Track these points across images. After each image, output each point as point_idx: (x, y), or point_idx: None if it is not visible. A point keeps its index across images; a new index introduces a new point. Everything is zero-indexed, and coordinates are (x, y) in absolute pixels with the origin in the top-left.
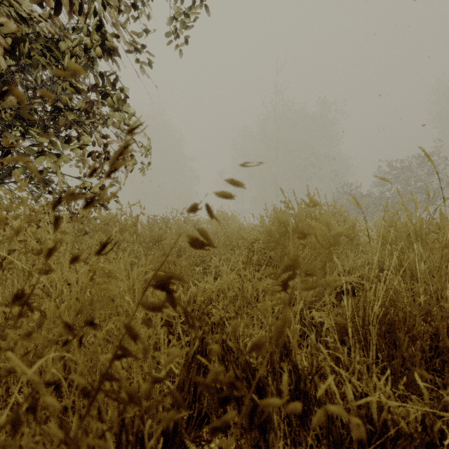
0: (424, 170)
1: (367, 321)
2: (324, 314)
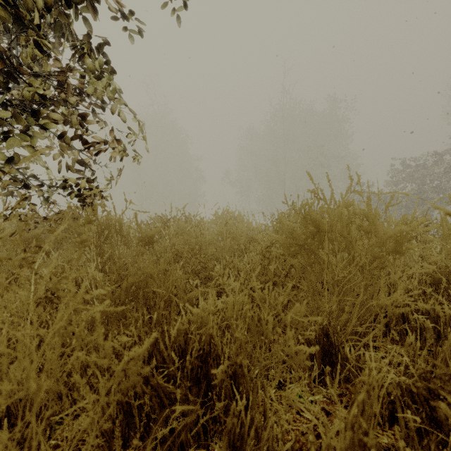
0: (440, 168)
1: None
2: (450, 413)
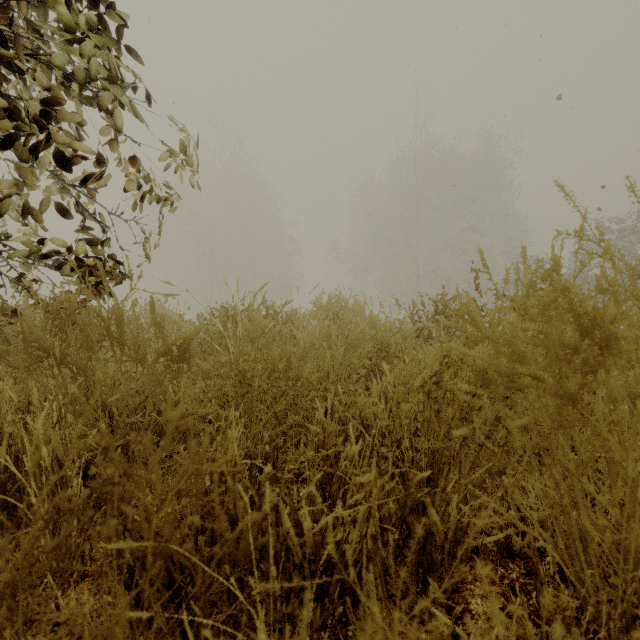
0: None
1: None
2: None
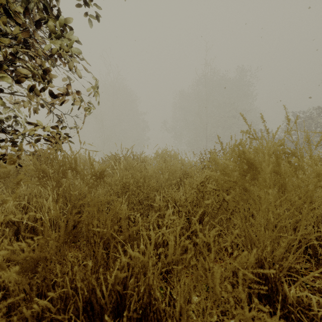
0: None
1: None
2: None
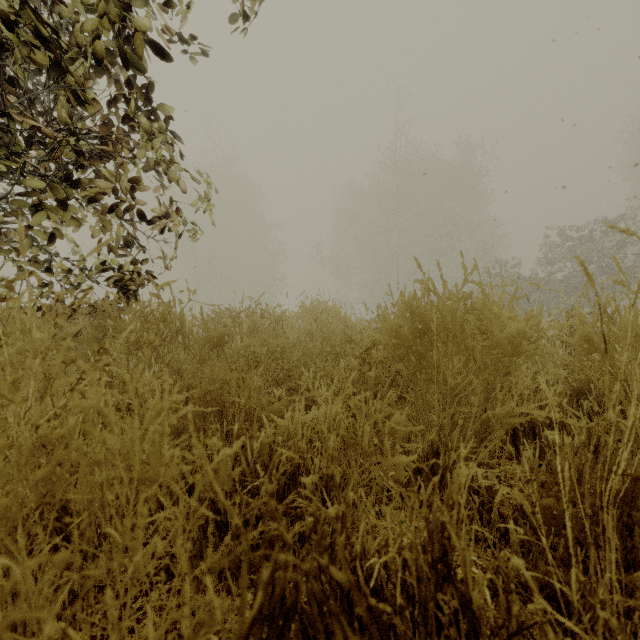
0: (612, 240)
1: (599, 505)
2: (521, 496)
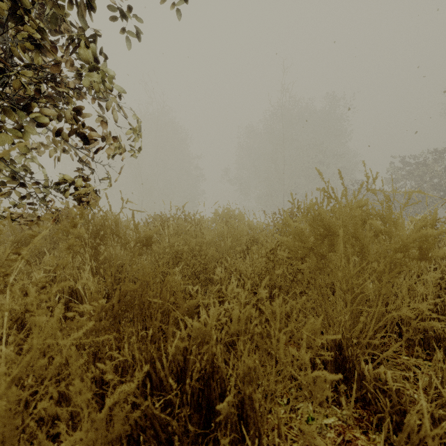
0: (440, 165)
1: None
2: None
